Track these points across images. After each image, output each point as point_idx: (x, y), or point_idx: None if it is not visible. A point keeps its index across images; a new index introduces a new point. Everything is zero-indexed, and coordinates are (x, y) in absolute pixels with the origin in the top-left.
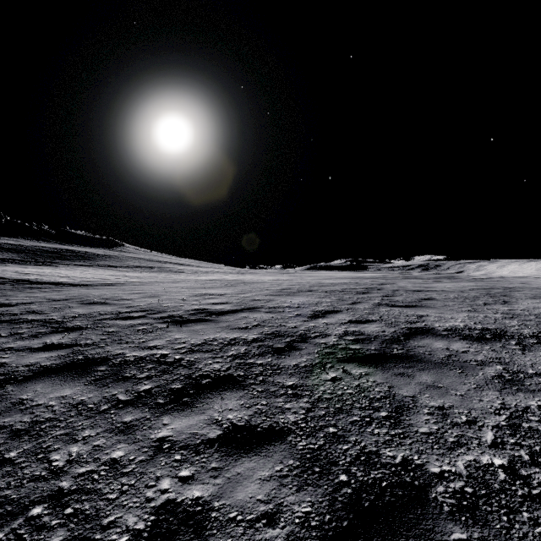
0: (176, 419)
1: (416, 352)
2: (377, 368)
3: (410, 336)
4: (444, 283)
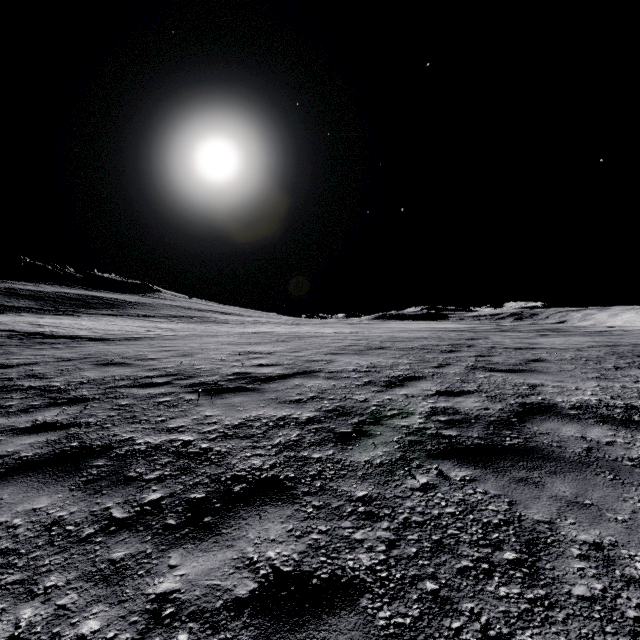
0: (189, 557)
1: (538, 443)
2: (486, 468)
3: (525, 416)
4: (551, 338)
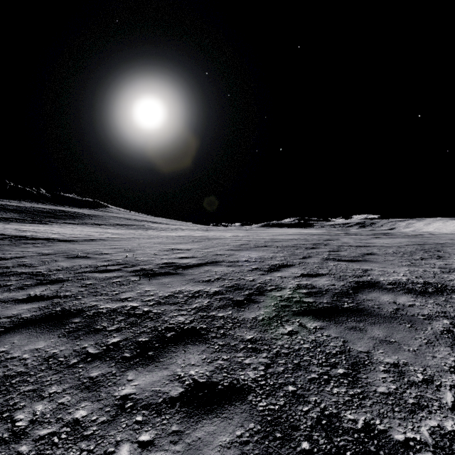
0: (140, 375)
1: (365, 306)
2: (330, 321)
3: (358, 289)
4: (381, 239)
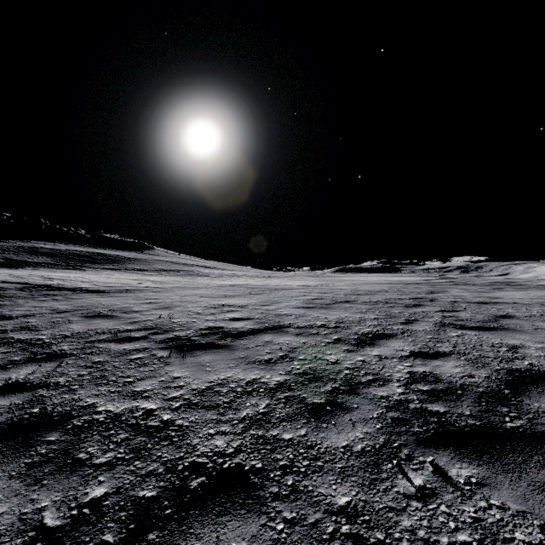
0: None
1: None
2: (493, 465)
3: (517, 387)
4: (509, 292)
